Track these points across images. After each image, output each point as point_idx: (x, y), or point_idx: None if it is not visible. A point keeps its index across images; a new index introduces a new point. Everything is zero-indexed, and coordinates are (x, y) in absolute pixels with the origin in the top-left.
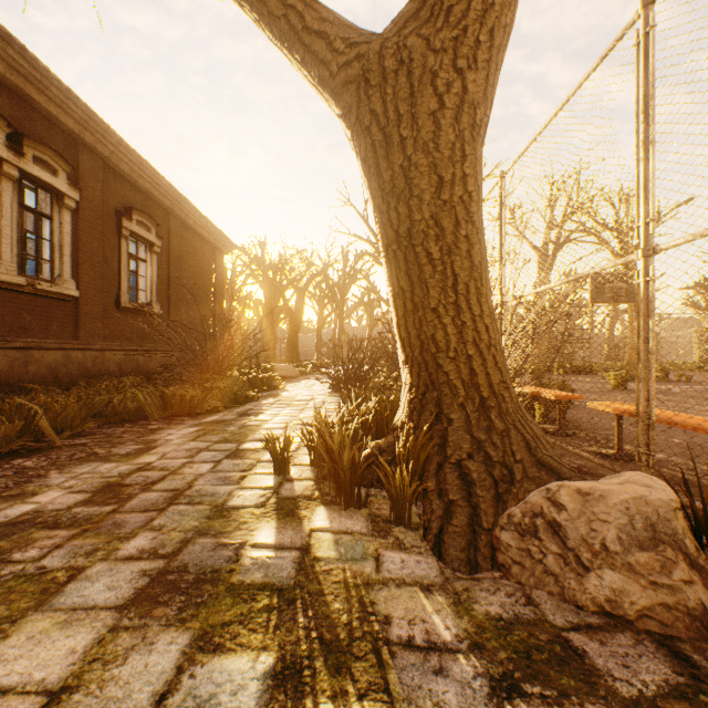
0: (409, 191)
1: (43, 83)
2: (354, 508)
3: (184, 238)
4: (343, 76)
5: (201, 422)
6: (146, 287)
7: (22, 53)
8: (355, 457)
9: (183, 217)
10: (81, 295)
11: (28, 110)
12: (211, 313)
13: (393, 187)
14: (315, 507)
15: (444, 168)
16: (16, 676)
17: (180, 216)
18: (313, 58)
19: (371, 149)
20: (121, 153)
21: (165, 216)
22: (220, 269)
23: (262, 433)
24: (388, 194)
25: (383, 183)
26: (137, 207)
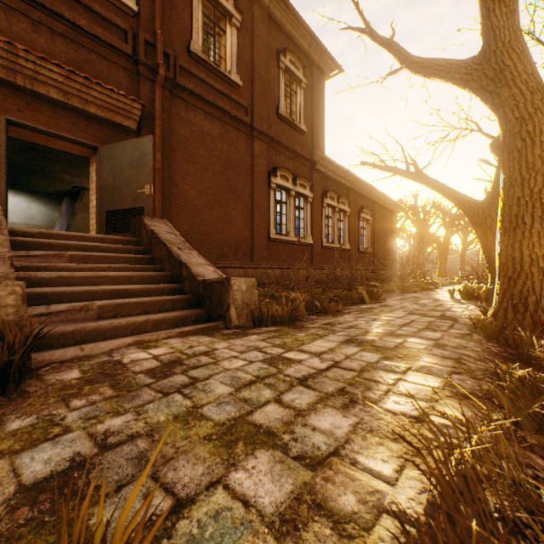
0: (485, 236)
1: (345, 176)
2: (471, 301)
3: (378, 212)
4: (468, 214)
5: (415, 293)
6: (366, 240)
7: (342, 171)
8: (471, 290)
9: (379, 203)
10: (349, 248)
11: (338, 186)
12: (390, 249)
13: (481, 235)
14: (461, 300)
15: (493, 232)
16: (427, 301)
17: (378, 202)
18: (461, 209)
19: (475, 228)
20: (361, 187)
21: (372, 204)
22: (394, 223)
23: (441, 294)
24: (480, 236)
25: (478, 234)
26: (363, 205)
